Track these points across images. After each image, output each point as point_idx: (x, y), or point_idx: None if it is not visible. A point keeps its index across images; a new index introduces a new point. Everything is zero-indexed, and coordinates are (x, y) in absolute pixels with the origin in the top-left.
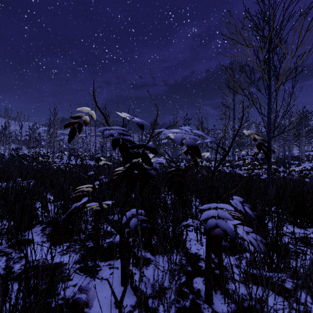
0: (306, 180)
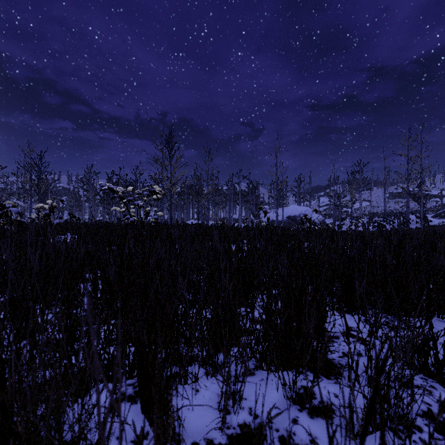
0: None
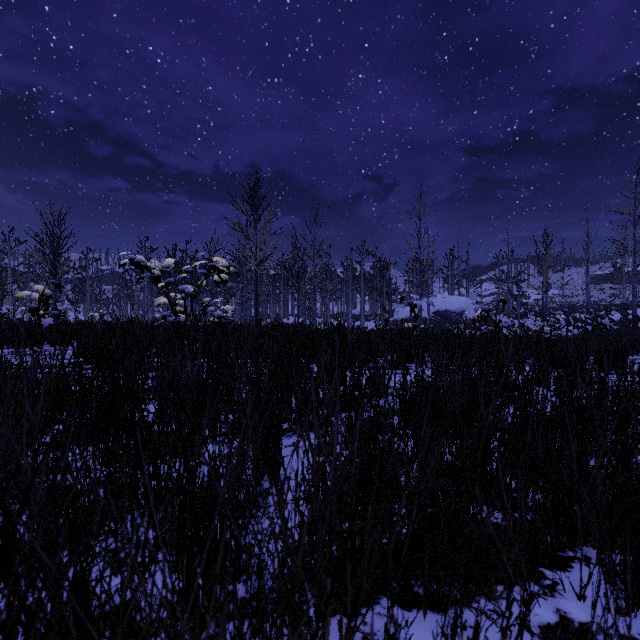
0: None
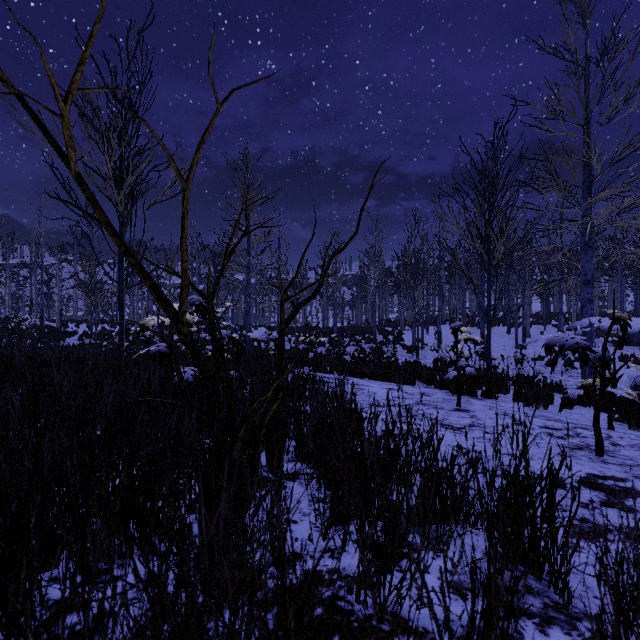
0: (310, 355)
